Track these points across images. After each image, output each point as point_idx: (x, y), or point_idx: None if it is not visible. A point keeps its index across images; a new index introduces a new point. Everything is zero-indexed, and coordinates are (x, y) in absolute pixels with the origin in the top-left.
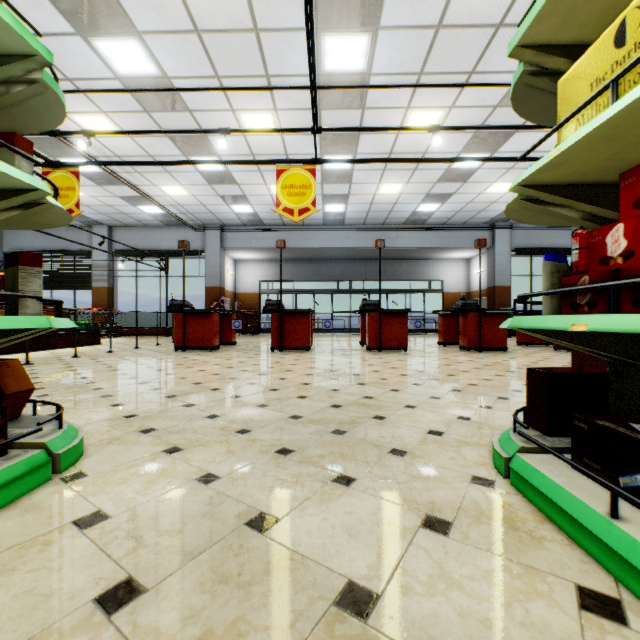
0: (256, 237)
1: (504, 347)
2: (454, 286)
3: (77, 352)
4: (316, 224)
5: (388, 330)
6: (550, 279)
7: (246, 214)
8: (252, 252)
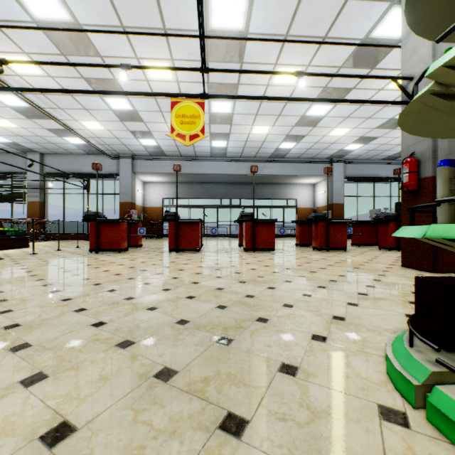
0: (159, 164)
1: (345, 248)
2: (304, 203)
3: (3, 254)
4: (205, 156)
5: (260, 235)
6: (448, 185)
7: (151, 146)
8: (156, 176)
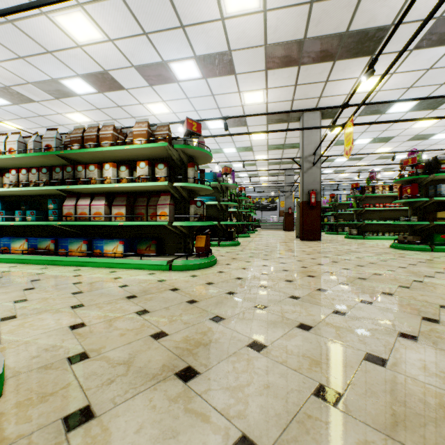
0: None
1: None
2: None
3: None
4: None
5: None
6: None
7: None
8: None
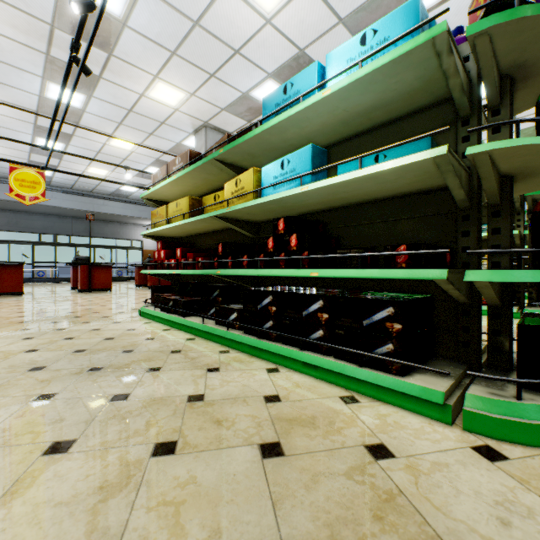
0: None
1: None
2: (151, 245)
3: None
4: None
5: (97, 277)
6: None
7: None
8: None
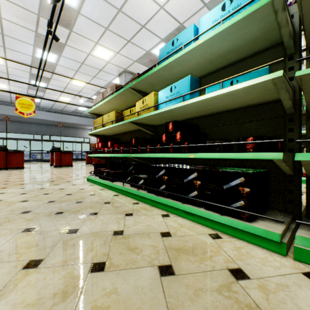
0: None
1: None
2: (95, 141)
3: None
4: None
5: (64, 159)
6: None
7: None
8: None
